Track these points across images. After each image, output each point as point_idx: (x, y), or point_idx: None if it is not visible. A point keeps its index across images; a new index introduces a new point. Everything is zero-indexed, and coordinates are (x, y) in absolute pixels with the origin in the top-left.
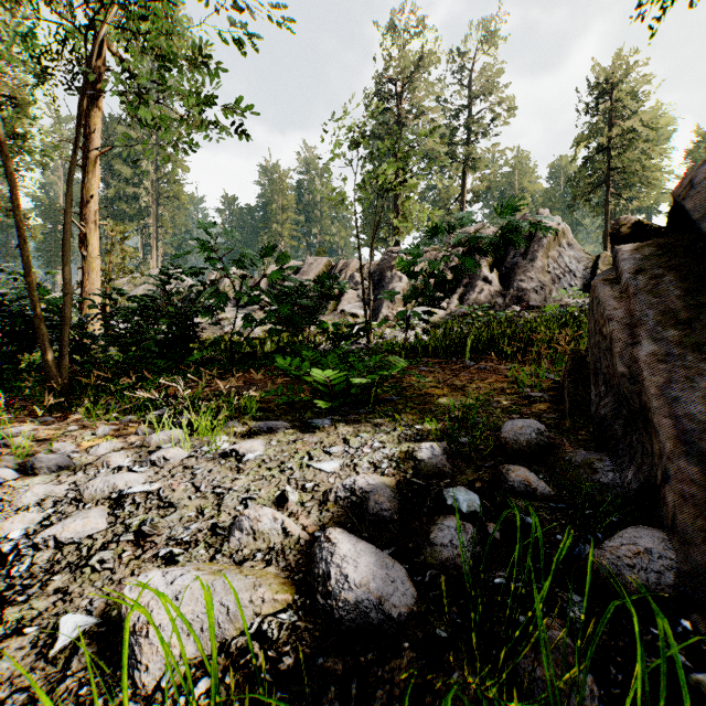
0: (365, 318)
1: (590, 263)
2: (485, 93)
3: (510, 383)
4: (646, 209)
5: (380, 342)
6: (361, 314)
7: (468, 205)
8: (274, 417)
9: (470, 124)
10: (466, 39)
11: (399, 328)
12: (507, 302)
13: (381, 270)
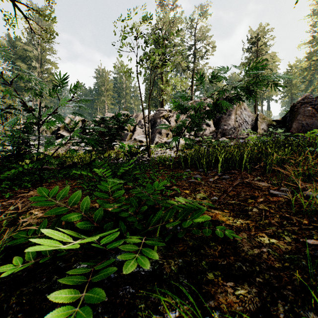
0: (147, 142)
1: (254, 117)
2: (202, 39)
3: (286, 204)
4: (268, 97)
5: (155, 156)
6: (144, 141)
7: (194, 91)
8: (2, 294)
9: (195, 53)
10: (193, 13)
11: (165, 148)
12: (218, 136)
13: (154, 119)
